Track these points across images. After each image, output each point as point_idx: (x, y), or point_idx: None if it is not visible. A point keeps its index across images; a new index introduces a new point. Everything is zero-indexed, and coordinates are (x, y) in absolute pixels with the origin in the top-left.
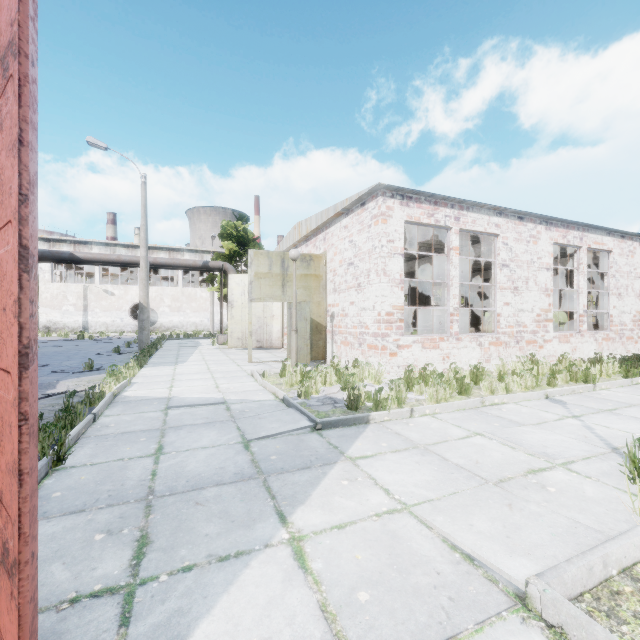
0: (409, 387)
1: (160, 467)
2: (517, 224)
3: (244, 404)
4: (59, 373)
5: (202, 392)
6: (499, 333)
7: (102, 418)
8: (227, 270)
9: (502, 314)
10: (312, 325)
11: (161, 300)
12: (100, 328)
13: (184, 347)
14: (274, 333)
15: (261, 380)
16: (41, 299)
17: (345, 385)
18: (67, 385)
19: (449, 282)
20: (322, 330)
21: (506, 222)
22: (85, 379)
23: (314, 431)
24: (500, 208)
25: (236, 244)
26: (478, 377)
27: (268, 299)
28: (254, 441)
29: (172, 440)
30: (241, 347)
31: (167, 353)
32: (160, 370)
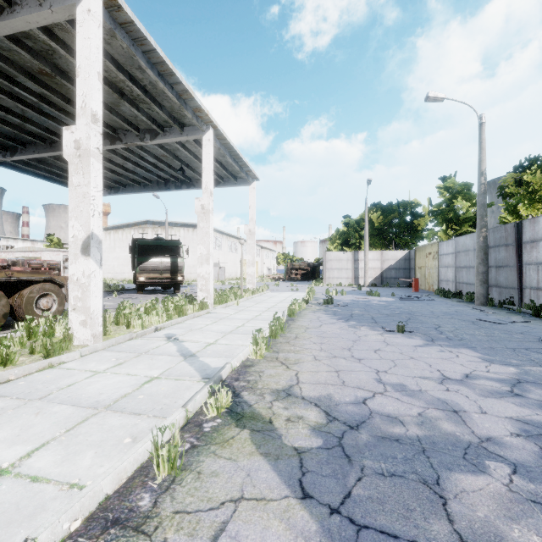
0: None
1: None
2: None
3: None
4: None
5: None
6: None
7: None
8: None
9: None
10: None
11: None
12: None
13: None
14: None
15: None
16: None
17: None
18: None
19: None
20: None
21: None
22: None
23: None
24: None
25: None
26: None
27: None
28: None
29: None
30: None
31: None
32: None
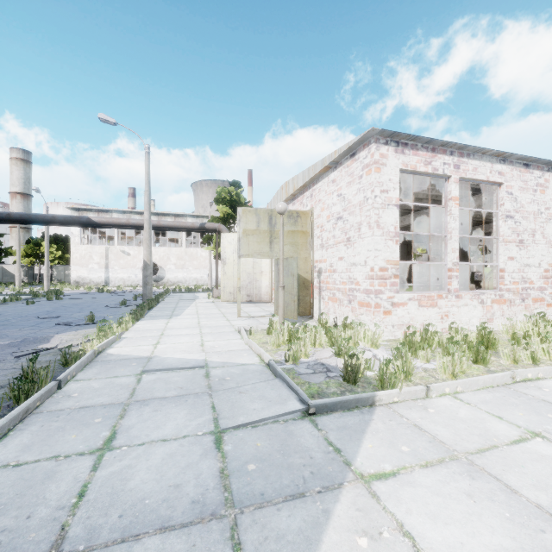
0: (411, 352)
1: (96, 478)
2: (522, 172)
3: (226, 369)
4: (63, 325)
5: (185, 351)
6: (502, 290)
7: (70, 383)
8: (221, 231)
9: (506, 269)
10: (299, 281)
11: (168, 259)
12: (118, 283)
13: (183, 300)
14: (263, 288)
15: (247, 338)
16: (72, 258)
17: (339, 350)
18: (61, 339)
19: (447, 235)
20: (309, 286)
21: (510, 170)
22: (81, 332)
23: (306, 416)
24: (505, 154)
25: (230, 208)
26: (490, 341)
27: (256, 255)
28: (229, 431)
29: (130, 424)
30: (233, 301)
31: (166, 306)
32: (153, 324)
